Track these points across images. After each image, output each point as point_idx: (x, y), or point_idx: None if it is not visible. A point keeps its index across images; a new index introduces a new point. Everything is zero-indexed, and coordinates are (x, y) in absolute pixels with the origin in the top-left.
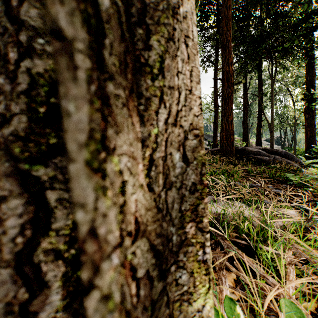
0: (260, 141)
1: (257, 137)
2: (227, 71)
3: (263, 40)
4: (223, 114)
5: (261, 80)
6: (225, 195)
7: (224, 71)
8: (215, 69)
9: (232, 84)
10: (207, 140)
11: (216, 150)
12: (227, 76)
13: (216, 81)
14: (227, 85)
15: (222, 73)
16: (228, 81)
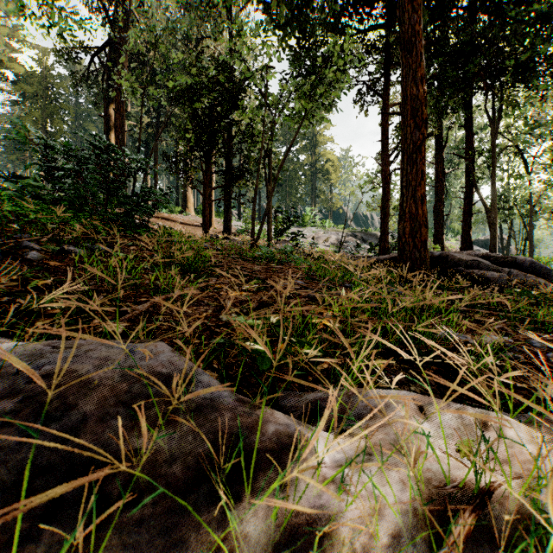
0: (470, 242)
1: (464, 235)
2: (414, 95)
3: (475, 53)
4: (405, 184)
5: (471, 127)
6: (434, 371)
7: (407, 96)
8: (384, 106)
9: (424, 121)
10: (367, 243)
11: (388, 258)
12: (414, 105)
13: (387, 130)
14: (414, 124)
15: (403, 100)
16: (415, 115)
